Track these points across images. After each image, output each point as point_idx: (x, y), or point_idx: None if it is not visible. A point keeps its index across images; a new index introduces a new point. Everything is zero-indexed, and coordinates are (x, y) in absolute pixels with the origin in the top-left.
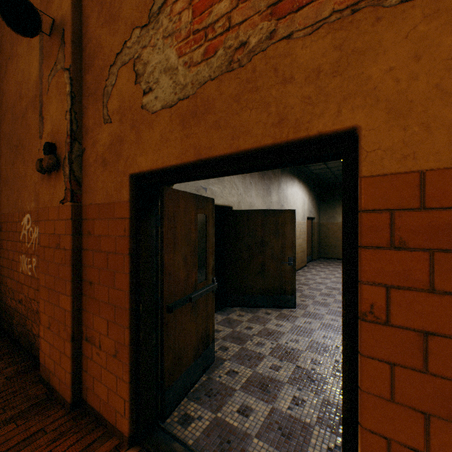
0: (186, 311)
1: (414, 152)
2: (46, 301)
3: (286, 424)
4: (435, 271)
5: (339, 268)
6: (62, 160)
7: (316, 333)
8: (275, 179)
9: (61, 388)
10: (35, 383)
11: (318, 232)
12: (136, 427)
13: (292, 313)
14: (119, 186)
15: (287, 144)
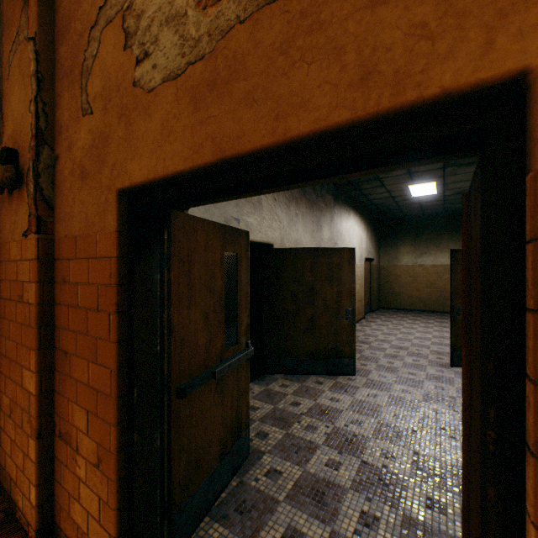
0: (208, 391)
1: None
2: (6, 377)
3: None
4: None
5: (404, 321)
6: (25, 173)
7: (384, 411)
8: (327, 209)
9: (24, 505)
10: None
11: (378, 276)
12: None
13: (351, 382)
14: (102, 209)
15: (377, 120)
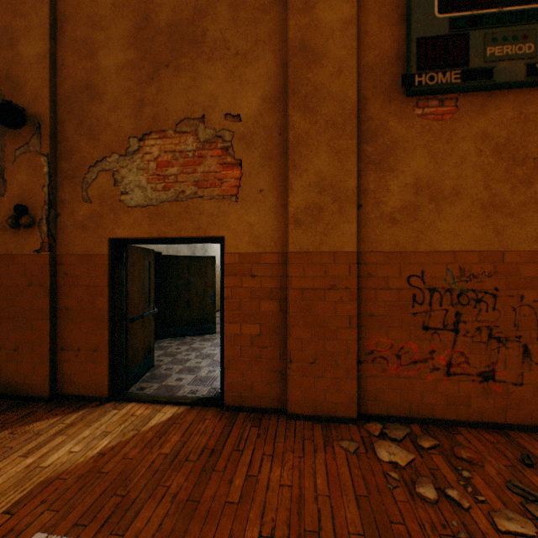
0: (139, 325)
1: (238, 247)
2: (10, 330)
3: (204, 379)
4: (243, 282)
5: None
6: (37, 220)
7: None
8: None
9: (35, 390)
10: None
11: None
12: (113, 391)
13: (213, 337)
14: (99, 244)
15: (202, 237)
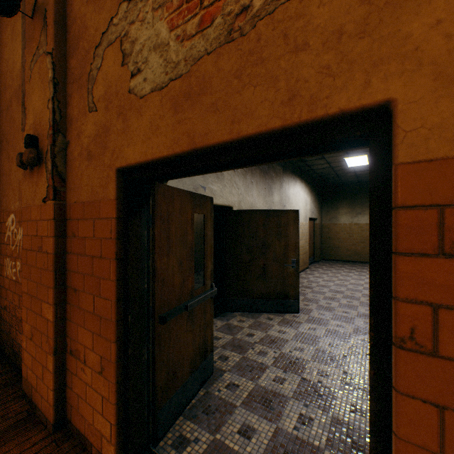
0: (182, 320)
1: None
2: (28, 310)
3: (292, 447)
4: None
5: (342, 270)
6: (44, 154)
7: (321, 341)
8: (277, 178)
9: (43, 405)
10: (17, 398)
11: (320, 233)
12: None
13: (296, 318)
14: (104, 182)
15: (300, 126)
